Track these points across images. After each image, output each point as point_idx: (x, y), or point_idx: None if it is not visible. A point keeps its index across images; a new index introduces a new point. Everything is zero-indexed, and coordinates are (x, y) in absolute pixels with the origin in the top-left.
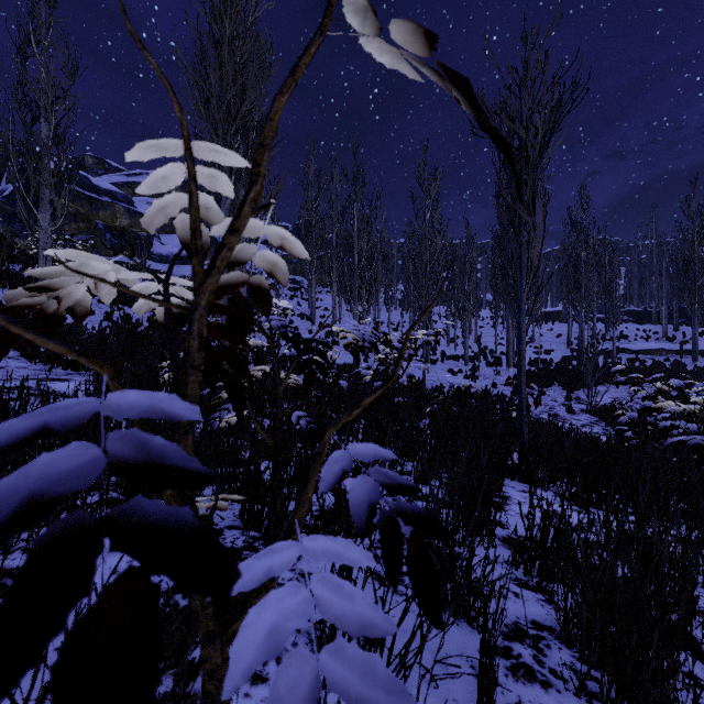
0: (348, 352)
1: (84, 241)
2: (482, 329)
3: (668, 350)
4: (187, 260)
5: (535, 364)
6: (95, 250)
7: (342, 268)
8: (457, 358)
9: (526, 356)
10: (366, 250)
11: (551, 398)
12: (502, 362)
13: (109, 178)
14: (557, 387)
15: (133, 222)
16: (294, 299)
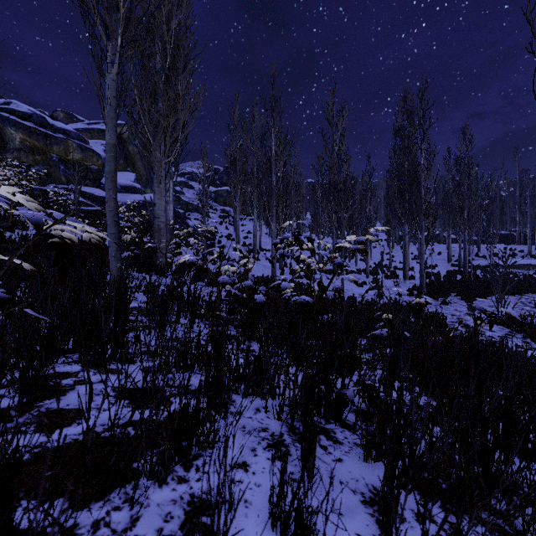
0: (266, 266)
1: (40, 171)
2: (375, 249)
3: (534, 265)
4: (132, 189)
5: (426, 277)
6: (50, 179)
7: (261, 189)
8: (359, 271)
9: (415, 270)
10: (283, 171)
11: (454, 308)
12: (398, 275)
13: (72, 126)
14: (454, 297)
15: (85, 157)
16: (223, 224)
